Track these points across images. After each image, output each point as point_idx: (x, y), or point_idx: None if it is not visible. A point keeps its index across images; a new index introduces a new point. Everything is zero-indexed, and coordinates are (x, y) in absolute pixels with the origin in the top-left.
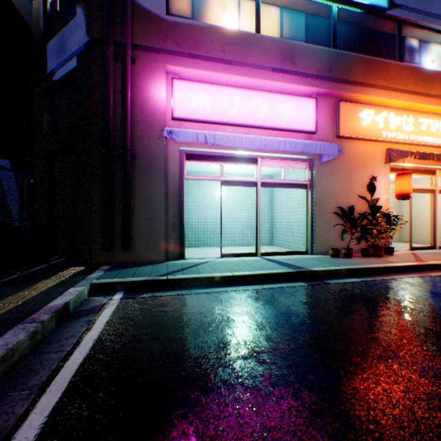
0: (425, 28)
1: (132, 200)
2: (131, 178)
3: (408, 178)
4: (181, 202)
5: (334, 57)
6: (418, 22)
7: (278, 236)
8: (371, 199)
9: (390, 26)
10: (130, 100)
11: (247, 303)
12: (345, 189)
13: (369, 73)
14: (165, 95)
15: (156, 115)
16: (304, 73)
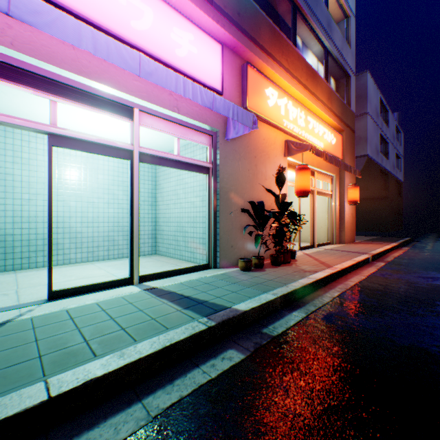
0: (311, 28)
1: None
2: None
3: (308, 174)
4: None
5: (243, 0)
6: (308, 17)
7: (164, 241)
8: (280, 194)
9: (287, 8)
10: None
11: None
12: (252, 181)
13: (275, 45)
14: None
15: None
16: None
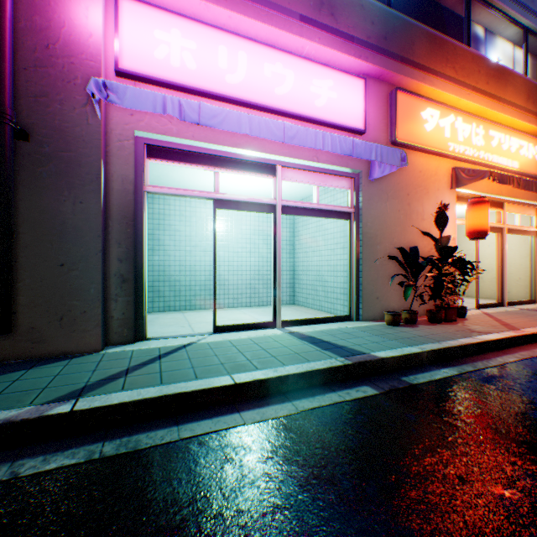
0: (496, 10)
1: (22, 225)
2: (21, 179)
3: (486, 209)
4: (138, 235)
5: (390, 20)
6: None
7: (302, 291)
8: (440, 237)
9: None
10: (10, 8)
11: (269, 485)
12: (402, 223)
13: (435, 55)
14: (99, 21)
15: (80, 57)
16: (350, 35)
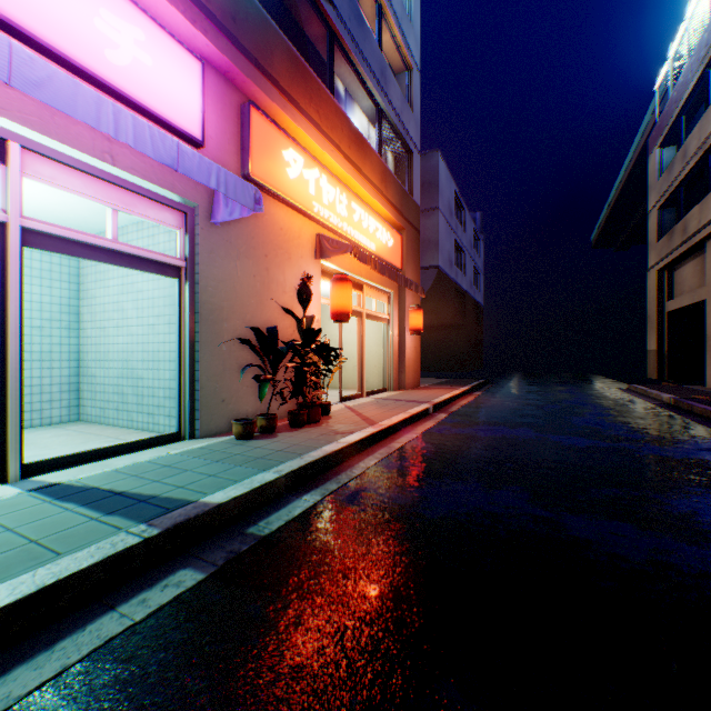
0: (358, 72)
1: None
2: None
3: (350, 288)
4: None
5: None
6: (353, 54)
7: (97, 396)
8: (305, 317)
9: (321, 32)
10: None
11: None
12: (260, 293)
13: (299, 84)
14: None
15: None
16: None
